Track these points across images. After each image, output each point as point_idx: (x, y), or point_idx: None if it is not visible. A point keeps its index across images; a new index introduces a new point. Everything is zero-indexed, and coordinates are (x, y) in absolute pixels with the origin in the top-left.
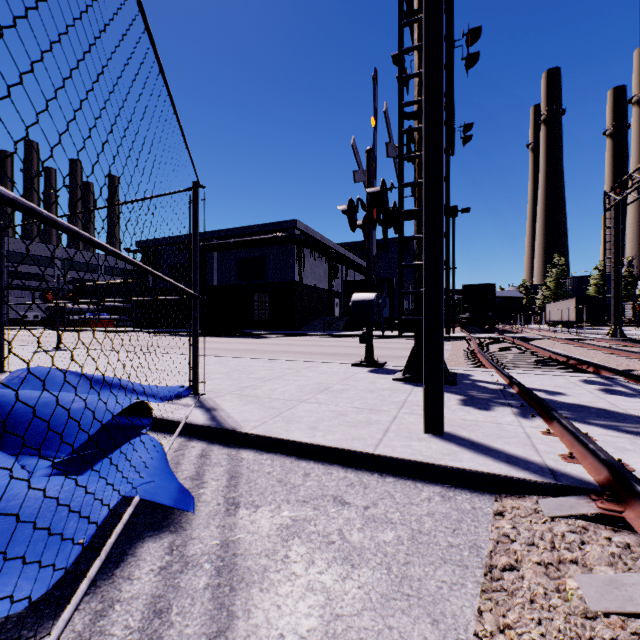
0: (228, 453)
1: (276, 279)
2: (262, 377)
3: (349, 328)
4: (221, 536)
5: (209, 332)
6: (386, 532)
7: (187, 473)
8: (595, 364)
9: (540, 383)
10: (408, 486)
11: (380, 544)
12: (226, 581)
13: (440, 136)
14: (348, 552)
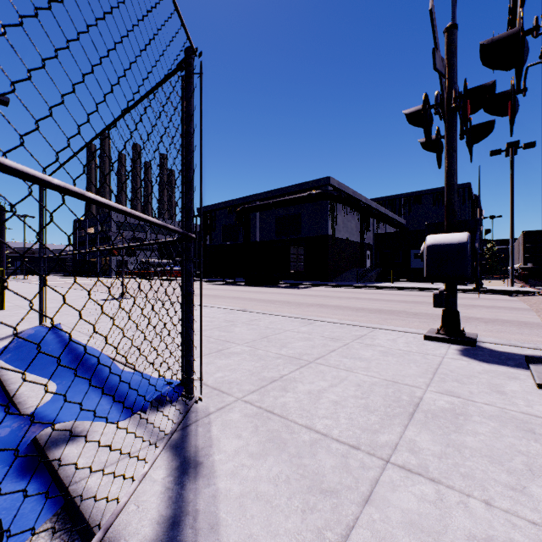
0: None
1: (310, 234)
2: (297, 355)
3: (382, 279)
4: None
5: (251, 282)
6: None
7: None
8: None
9: None
10: None
11: None
12: None
13: None
14: None
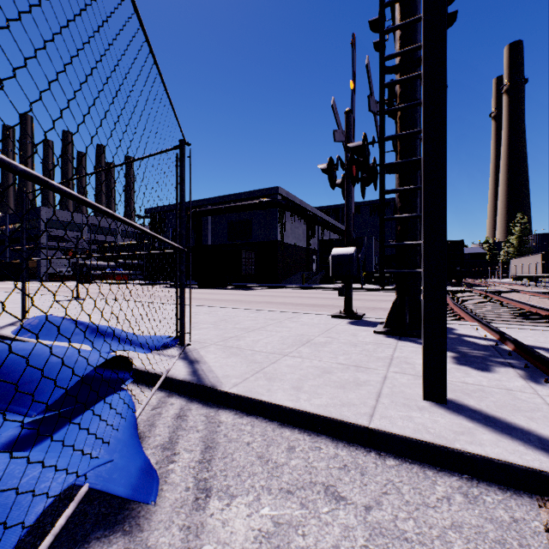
0: (206, 414)
1: (261, 239)
2: (246, 327)
3: (325, 281)
4: (183, 546)
5: (204, 284)
6: None
7: (159, 439)
8: None
9: (534, 339)
10: (416, 474)
11: None
12: None
13: (443, 61)
14: None
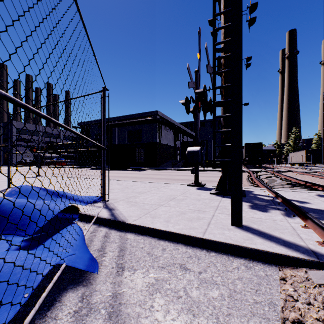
0: (120, 235)
1: (147, 141)
2: (139, 191)
3: (184, 166)
4: (112, 290)
5: (113, 168)
6: (213, 290)
7: (96, 247)
8: (323, 186)
9: (293, 196)
10: (224, 259)
11: (210, 299)
12: (114, 323)
13: (241, 54)
14: (190, 304)
